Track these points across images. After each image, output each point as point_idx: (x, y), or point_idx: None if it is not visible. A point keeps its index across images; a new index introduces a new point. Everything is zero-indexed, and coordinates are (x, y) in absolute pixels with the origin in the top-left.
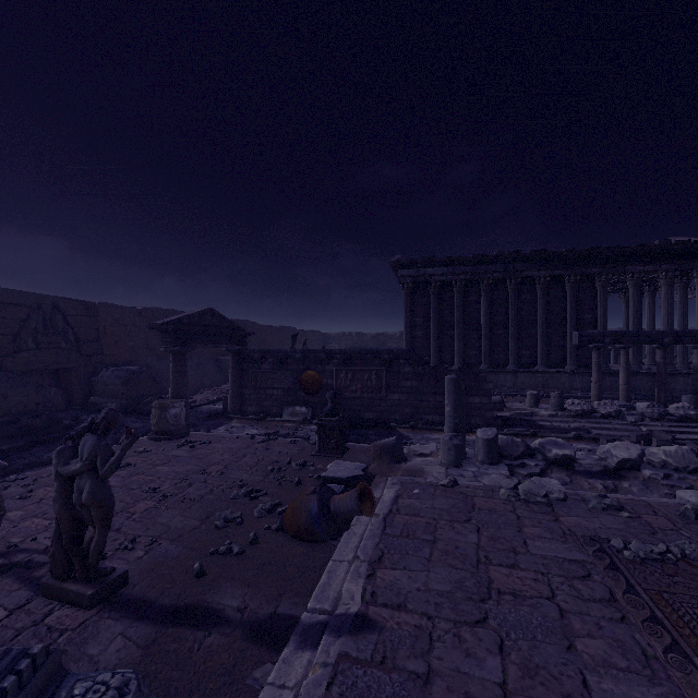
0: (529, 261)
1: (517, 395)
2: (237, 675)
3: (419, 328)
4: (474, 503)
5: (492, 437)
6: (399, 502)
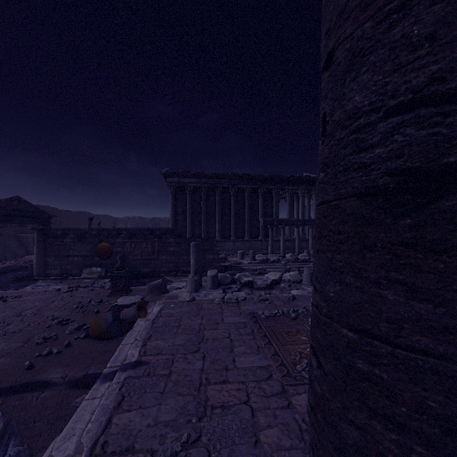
0: (241, 179)
1: (235, 254)
2: (64, 404)
3: (180, 215)
4: (202, 307)
5: (215, 274)
6: (162, 312)
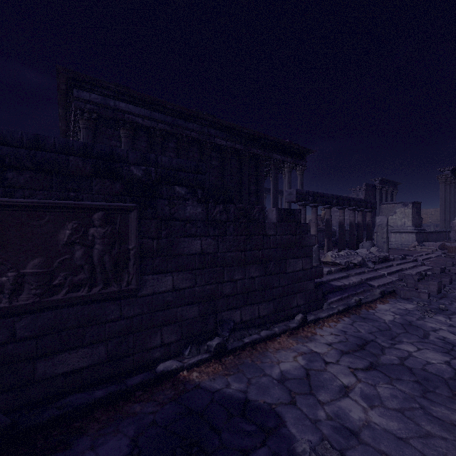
0: (220, 129)
1: None
2: None
3: None
4: None
5: None
6: None
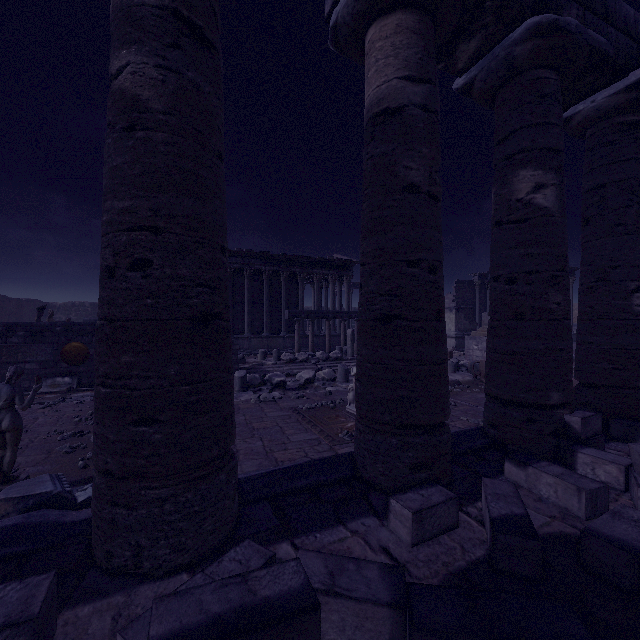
0: (259, 258)
1: (251, 354)
2: None
3: None
4: (240, 407)
5: (244, 375)
6: None
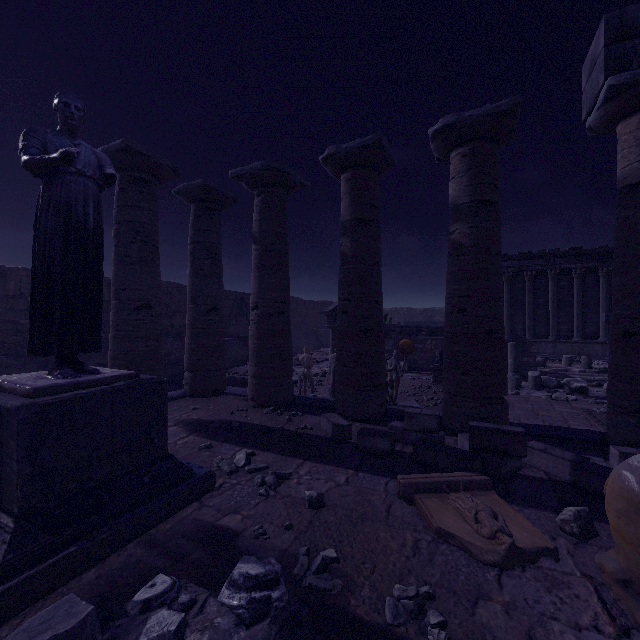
0: (567, 256)
1: (556, 360)
2: None
3: None
4: (529, 399)
5: (537, 375)
6: None
